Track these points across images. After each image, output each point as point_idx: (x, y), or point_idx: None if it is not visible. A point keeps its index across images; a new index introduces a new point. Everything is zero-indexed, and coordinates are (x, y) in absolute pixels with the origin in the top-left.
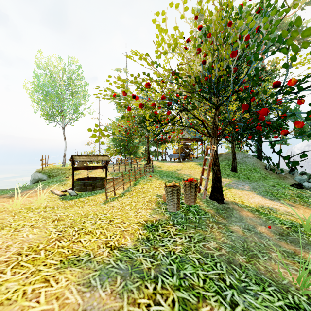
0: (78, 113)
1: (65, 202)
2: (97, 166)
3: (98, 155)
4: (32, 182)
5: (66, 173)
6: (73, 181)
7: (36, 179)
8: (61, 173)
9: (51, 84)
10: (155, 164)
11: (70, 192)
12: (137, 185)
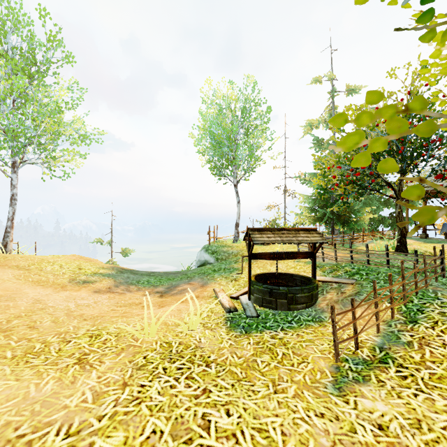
0: (256, 161)
1: (234, 343)
2: (296, 254)
3: (298, 229)
4: (197, 265)
5: (238, 254)
6: (249, 282)
7: (202, 260)
8: (232, 254)
9: (220, 122)
10: (416, 246)
11: (244, 303)
12: (424, 324)
